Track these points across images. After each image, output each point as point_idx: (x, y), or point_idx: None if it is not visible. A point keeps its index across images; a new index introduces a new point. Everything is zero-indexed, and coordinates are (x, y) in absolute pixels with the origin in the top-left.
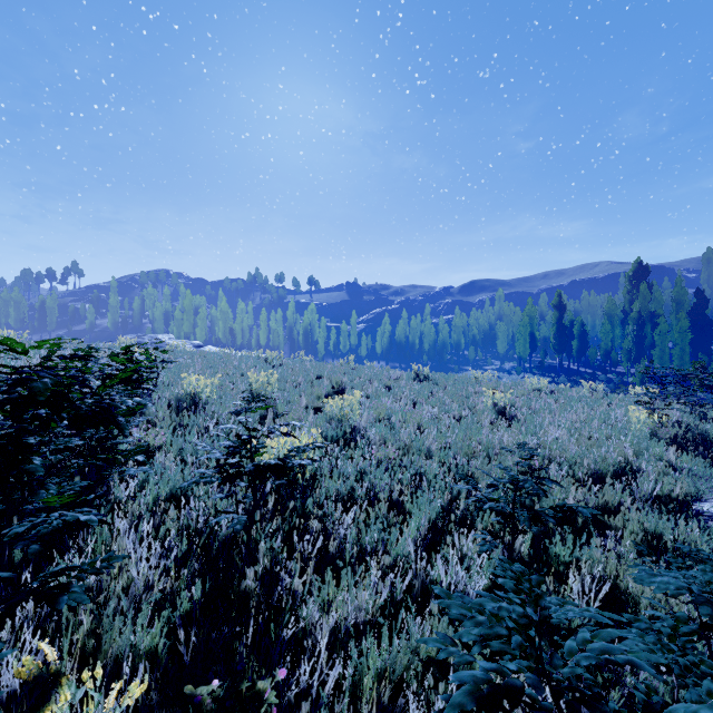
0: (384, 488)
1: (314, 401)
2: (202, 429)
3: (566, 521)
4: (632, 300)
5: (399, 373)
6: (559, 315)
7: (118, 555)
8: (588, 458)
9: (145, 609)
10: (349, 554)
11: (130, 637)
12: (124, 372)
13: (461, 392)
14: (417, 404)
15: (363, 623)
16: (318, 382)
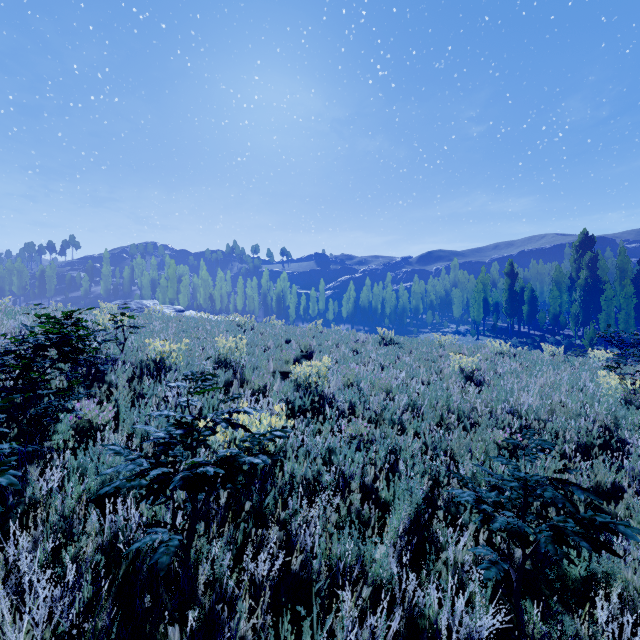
0: (356, 473)
1: (283, 366)
2: (160, 400)
3: (605, 547)
4: (578, 268)
5: (365, 337)
6: (511, 282)
7: None
8: (571, 430)
9: None
10: (315, 572)
11: None
12: None
13: (427, 356)
14: (384, 369)
15: None
16: (287, 346)
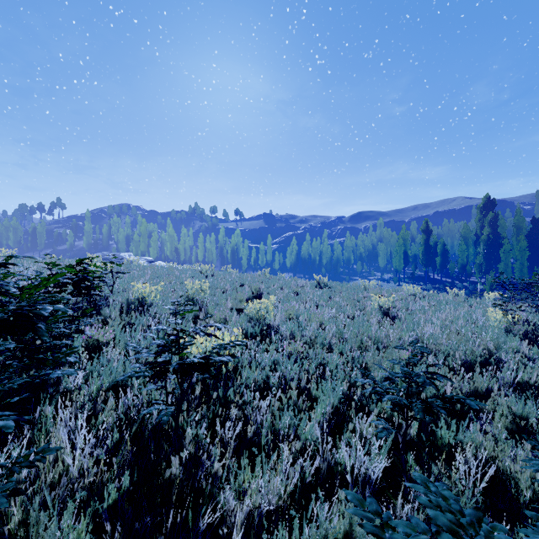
0: (294, 377)
1: (238, 304)
2: (145, 327)
3: (456, 413)
4: (482, 226)
5: (304, 282)
6: (426, 238)
7: (52, 447)
8: (459, 351)
9: (69, 505)
10: (264, 438)
11: (56, 530)
12: (48, 280)
13: (353, 297)
14: (319, 307)
15: (276, 507)
16: (241, 289)
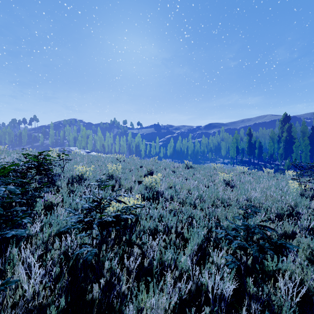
0: (173, 225)
1: (139, 178)
2: (82, 193)
3: (280, 253)
4: (282, 131)
5: (178, 164)
6: (249, 138)
7: (12, 280)
8: (274, 207)
9: None
10: (155, 267)
11: None
12: (4, 168)
13: (208, 174)
14: (187, 180)
15: None
16: (140, 169)
